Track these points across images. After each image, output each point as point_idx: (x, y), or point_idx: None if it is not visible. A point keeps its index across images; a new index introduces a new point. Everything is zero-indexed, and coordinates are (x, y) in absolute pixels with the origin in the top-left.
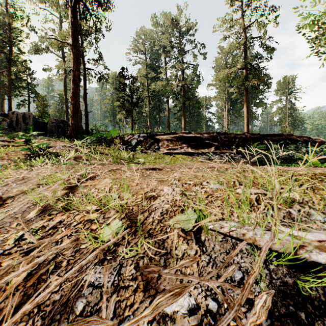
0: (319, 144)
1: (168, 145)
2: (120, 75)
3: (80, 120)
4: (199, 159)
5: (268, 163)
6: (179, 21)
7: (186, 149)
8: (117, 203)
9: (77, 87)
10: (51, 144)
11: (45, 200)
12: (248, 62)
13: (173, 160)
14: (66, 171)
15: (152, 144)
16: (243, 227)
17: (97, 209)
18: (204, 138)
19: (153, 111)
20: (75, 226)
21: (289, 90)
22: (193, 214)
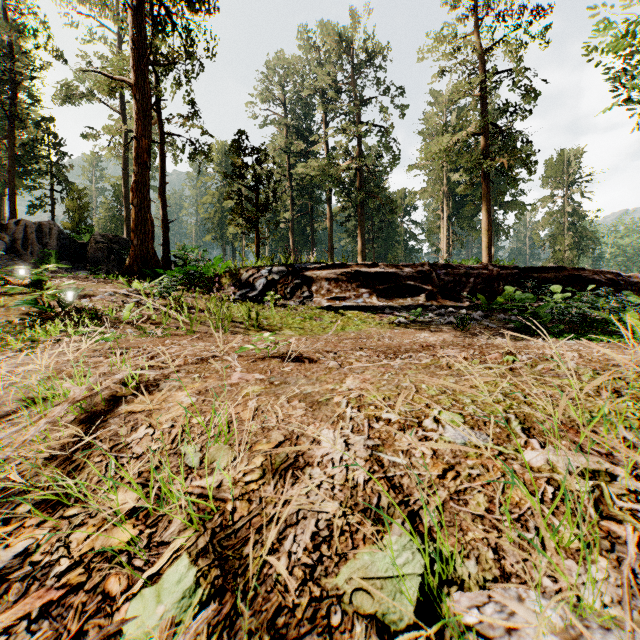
0: (637, 287)
1: (330, 291)
2: (234, 147)
3: (151, 238)
4: (425, 379)
5: (543, 333)
6: (352, 39)
7: (367, 299)
8: (195, 485)
9: (145, 172)
10: (87, 289)
11: (17, 461)
12: (491, 121)
13: (341, 323)
14: (102, 359)
15: (296, 289)
16: (586, 638)
17: (137, 506)
18: (403, 277)
19: (300, 218)
20: (61, 579)
21: (569, 178)
22: (409, 552)
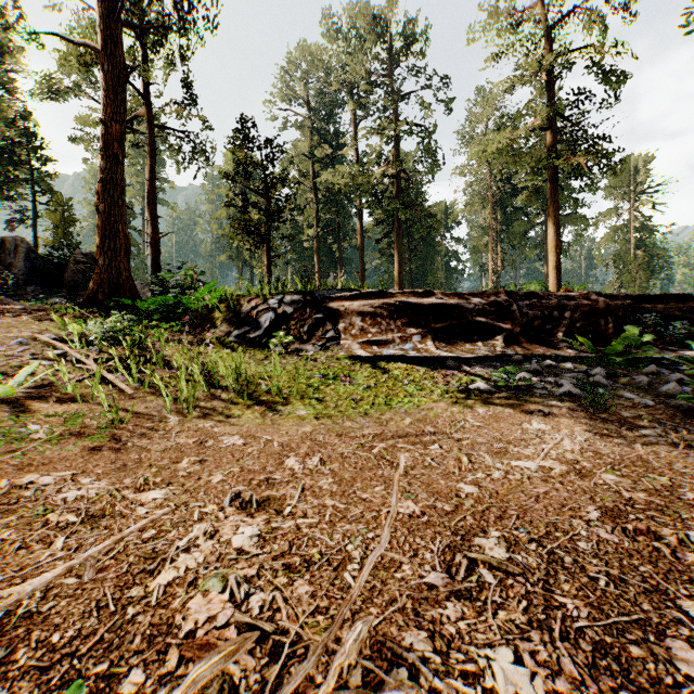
0: None
1: (364, 331)
2: (238, 139)
3: (125, 256)
4: None
5: None
6: (387, 21)
7: (418, 344)
8: None
9: (116, 167)
10: None
11: None
12: (560, 112)
13: (384, 389)
14: None
15: (317, 327)
16: None
17: None
18: (470, 310)
19: (327, 235)
20: None
21: (636, 188)
22: None
